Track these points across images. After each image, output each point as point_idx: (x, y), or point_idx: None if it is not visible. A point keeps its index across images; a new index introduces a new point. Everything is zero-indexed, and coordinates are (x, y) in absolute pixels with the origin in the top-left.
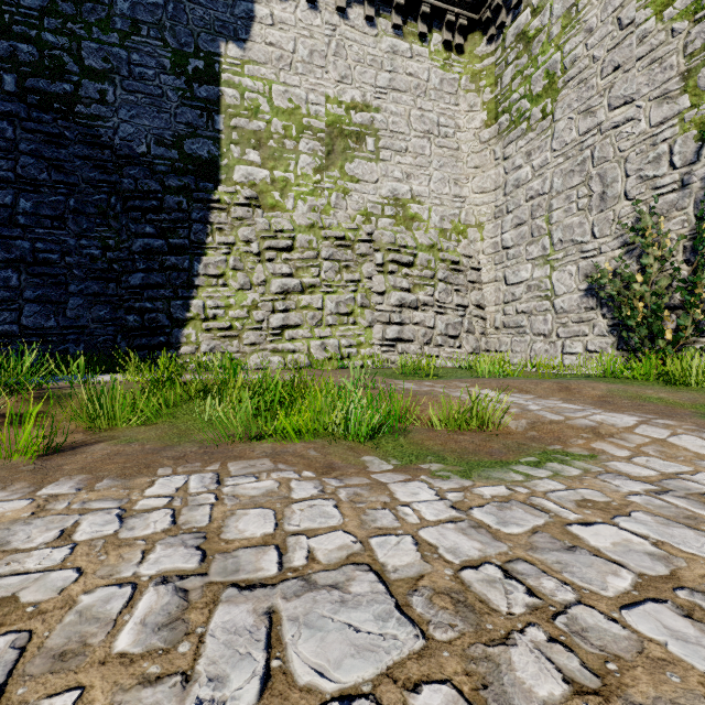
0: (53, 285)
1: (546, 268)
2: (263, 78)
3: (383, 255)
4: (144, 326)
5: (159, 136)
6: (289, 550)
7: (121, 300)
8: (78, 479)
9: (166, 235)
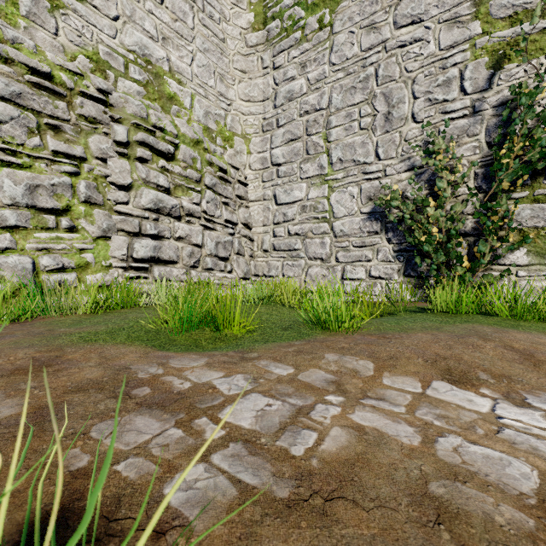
0: None
1: (324, 188)
2: None
3: (128, 130)
4: None
5: None
6: None
7: None
8: None
9: None
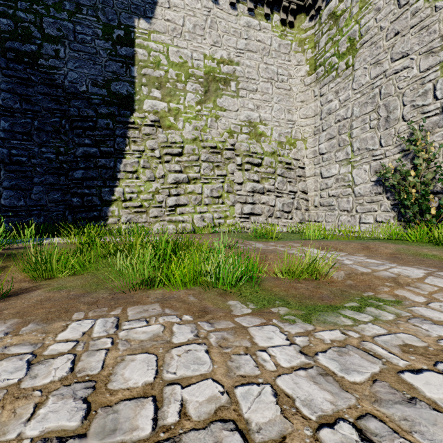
0: (23, 178)
1: (349, 167)
2: (163, 43)
3: (242, 158)
4: (84, 205)
5: (94, 80)
6: (164, 403)
7: (68, 187)
8: (10, 323)
9: (99, 145)
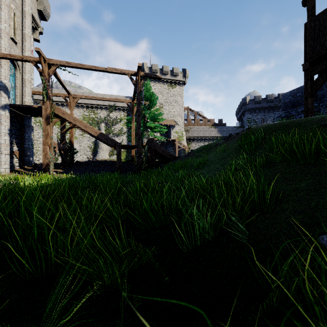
0: None
1: None
2: None
3: None
4: None
5: None
6: None
7: None
8: None
9: None
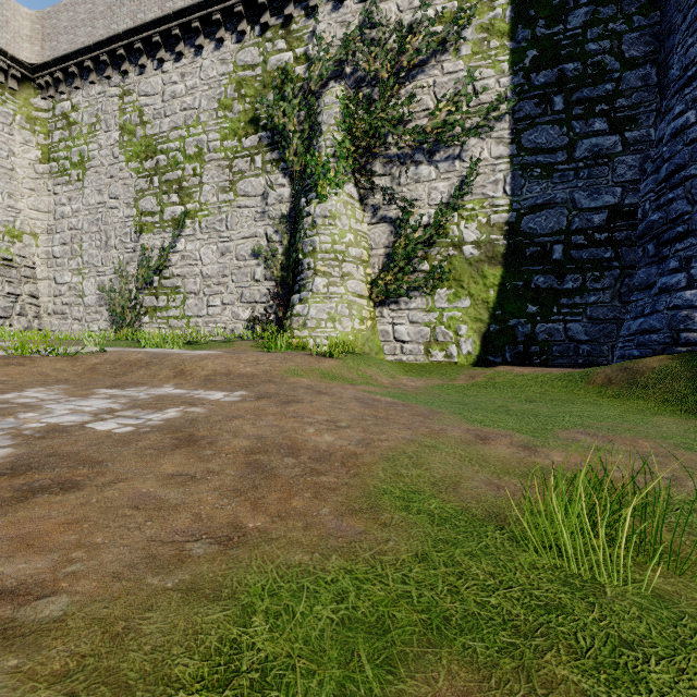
0: None
1: (80, 277)
2: None
3: None
4: None
5: None
6: None
7: None
8: None
9: None
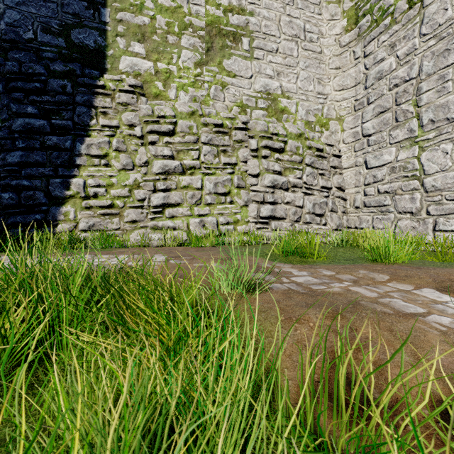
0: None
1: (414, 149)
2: None
3: (257, 141)
4: (21, 204)
5: (45, 23)
6: None
7: None
8: None
9: (49, 116)
